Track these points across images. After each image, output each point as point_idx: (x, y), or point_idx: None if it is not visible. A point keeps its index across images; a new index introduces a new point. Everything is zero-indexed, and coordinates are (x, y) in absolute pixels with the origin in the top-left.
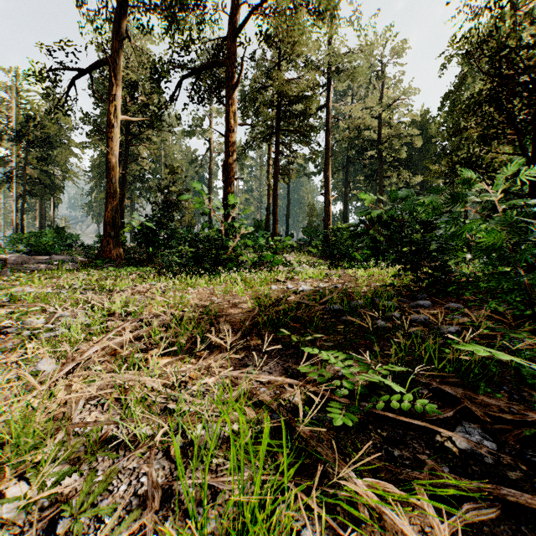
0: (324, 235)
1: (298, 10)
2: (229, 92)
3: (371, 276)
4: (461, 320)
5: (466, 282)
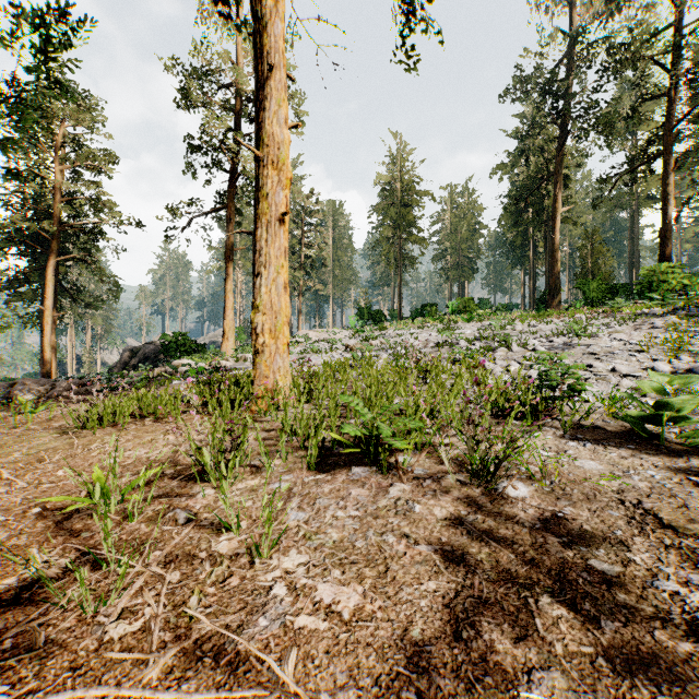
0: None
1: None
2: (664, 176)
3: None
4: None
5: None
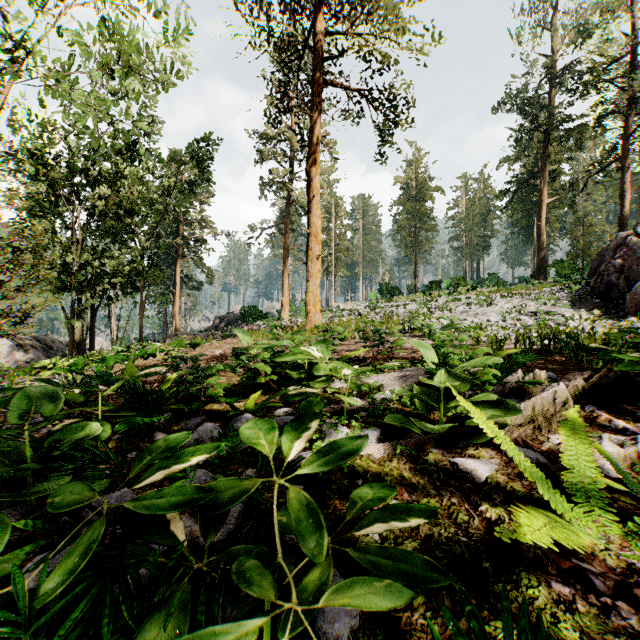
0: None
1: None
2: (621, 176)
3: None
4: None
5: None
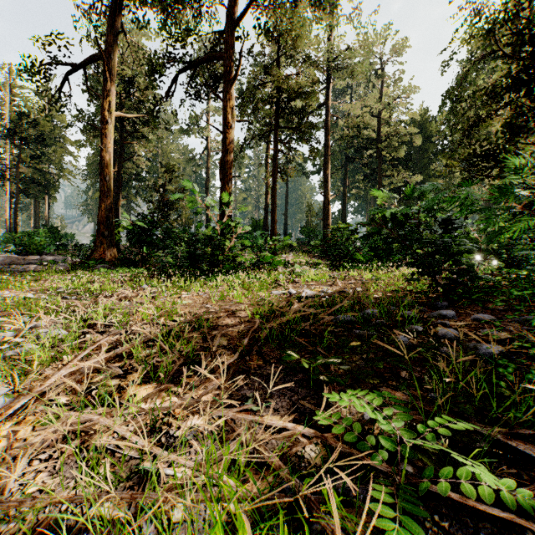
0: (323, 235)
1: (298, 3)
2: (226, 87)
3: (379, 280)
4: (497, 336)
5: (485, 287)
